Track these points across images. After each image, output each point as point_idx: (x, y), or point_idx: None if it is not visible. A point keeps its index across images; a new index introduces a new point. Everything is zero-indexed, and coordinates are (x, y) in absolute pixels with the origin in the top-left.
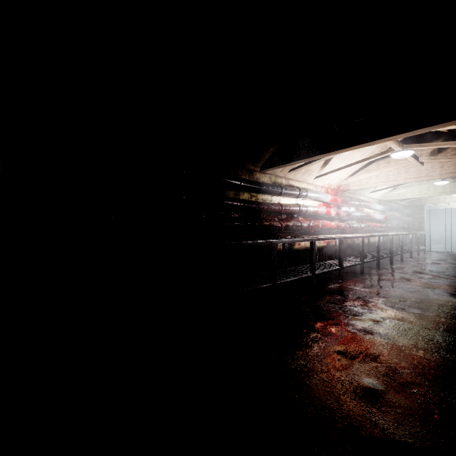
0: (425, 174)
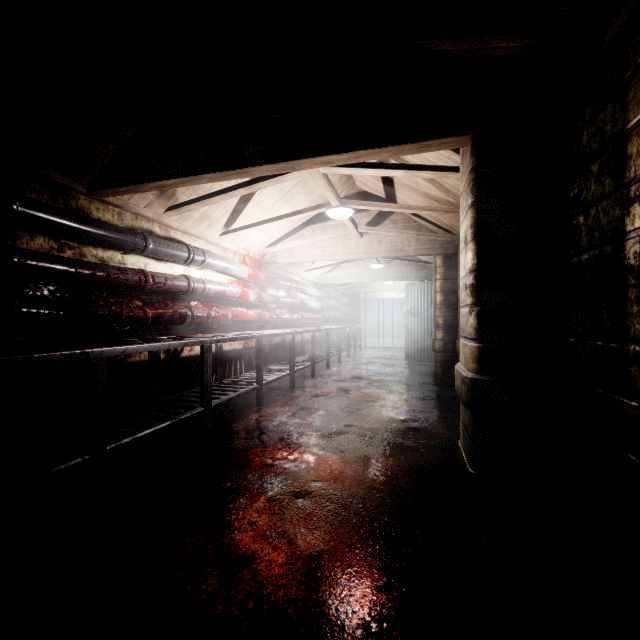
0: (363, 249)
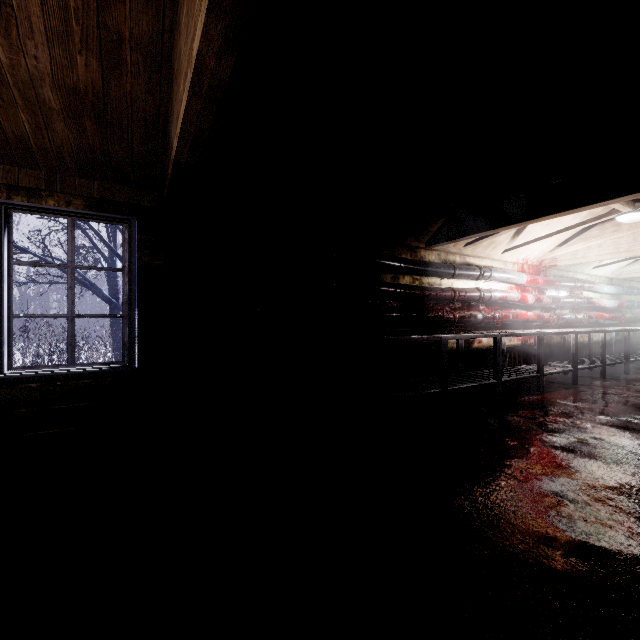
0: None
